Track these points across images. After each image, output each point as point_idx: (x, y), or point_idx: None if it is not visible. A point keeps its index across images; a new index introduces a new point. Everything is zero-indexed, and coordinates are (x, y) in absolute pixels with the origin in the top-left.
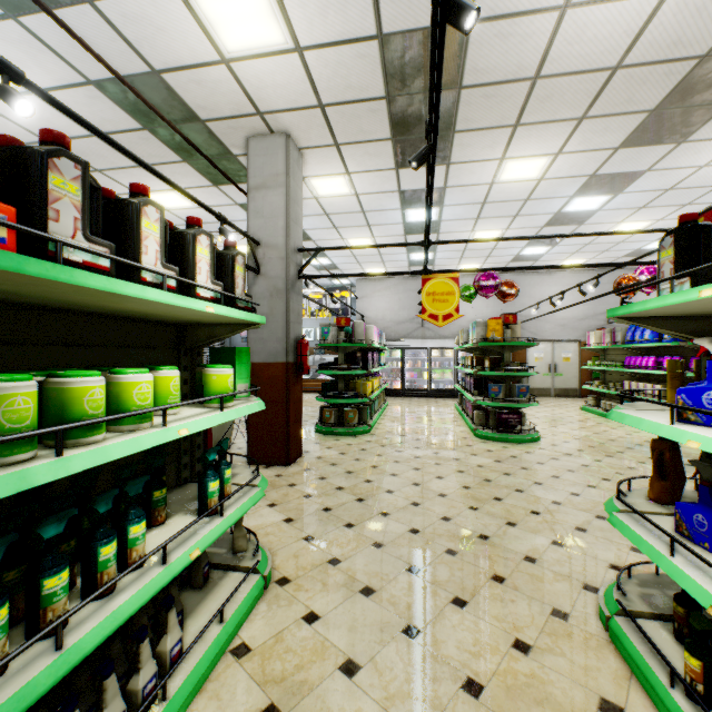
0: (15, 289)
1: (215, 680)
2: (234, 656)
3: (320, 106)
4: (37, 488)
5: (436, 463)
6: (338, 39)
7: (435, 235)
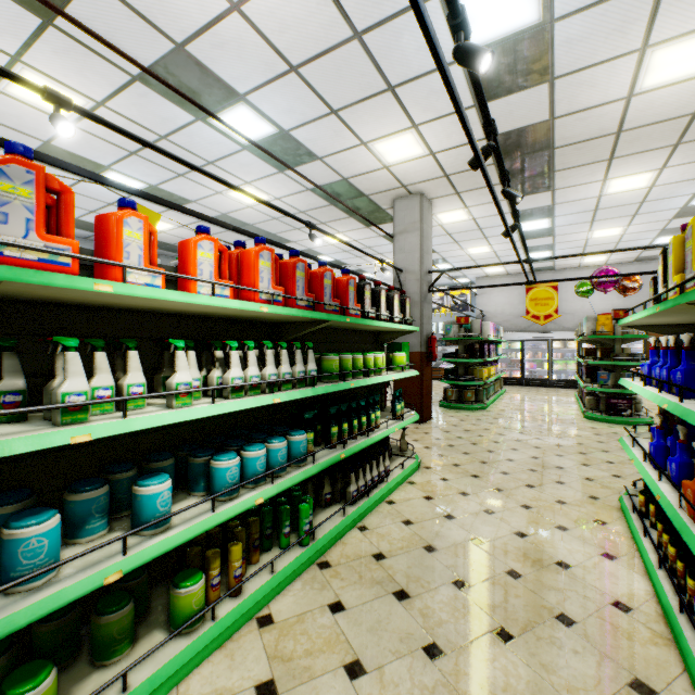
0: (351, 326)
1: (402, 487)
2: (408, 484)
3: (445, 176)
4: (345, 395)
5: (539, 431)
6: (458, 145)
7: (550, 238)
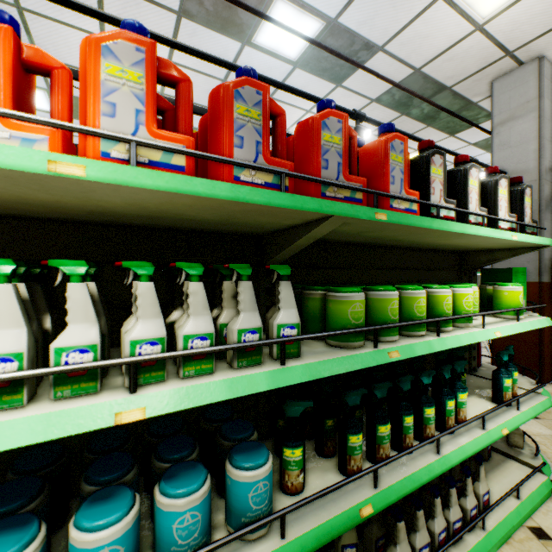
0: (403, 238)
1: (518, 542)
2: (532, 534)
3: None
4: None
5: None
6: None
7: None
